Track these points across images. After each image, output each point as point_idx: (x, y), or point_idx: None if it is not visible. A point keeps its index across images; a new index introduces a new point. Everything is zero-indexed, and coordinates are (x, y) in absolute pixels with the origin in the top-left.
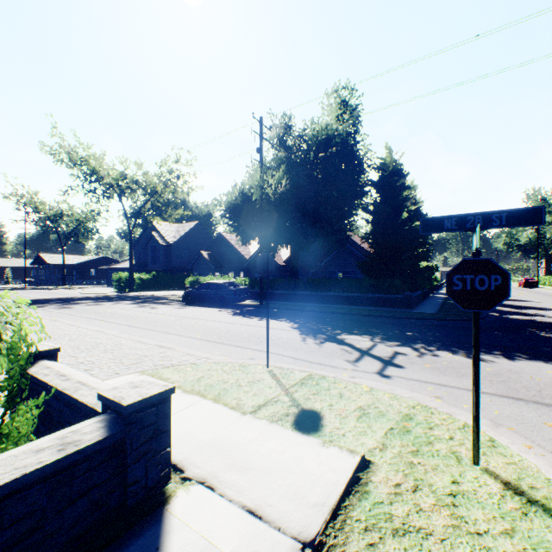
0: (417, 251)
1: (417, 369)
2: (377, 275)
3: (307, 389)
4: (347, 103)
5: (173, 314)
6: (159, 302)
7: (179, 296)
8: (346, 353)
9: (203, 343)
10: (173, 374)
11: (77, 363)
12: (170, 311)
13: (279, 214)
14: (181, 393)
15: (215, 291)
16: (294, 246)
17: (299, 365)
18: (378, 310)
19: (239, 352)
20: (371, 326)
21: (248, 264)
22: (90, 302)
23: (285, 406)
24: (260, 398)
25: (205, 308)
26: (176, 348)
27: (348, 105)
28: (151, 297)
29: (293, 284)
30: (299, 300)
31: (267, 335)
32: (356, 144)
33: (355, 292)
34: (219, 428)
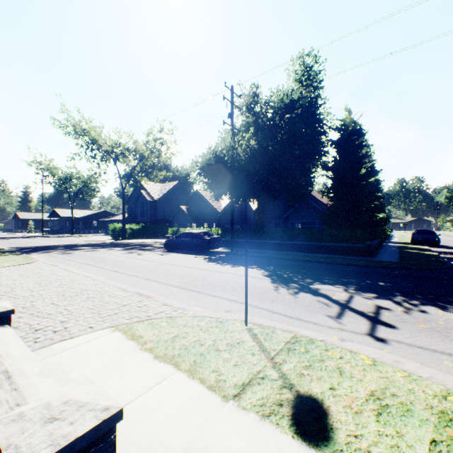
0: (373, 204)
1: (412, 330)
2: (337, 226)
3: (296, 359)
4: (310, 69)
5: (155, 260)
6: (144, 248)
7: (162, 243)
8: (324, 306)
9: (180, 291)
10: (147, 331)
11: (56, 313)
12: (153, 257)
13: (247, 172)
14: (152, 360)
15: (192, 239)
16: (261, 200)
17: (278, 320)
18: (341, 258)
19: (215, 302)
20: (339, 275)
21: (220, 216)
22: (88, 248)
23: (274, 388)
24: (242, 372)
25: (183, 254)
26: (154, 297)
27: (311, 71)
28: (139, 245)
29: (260, 233)
30: (266, 248)
31: (246, 290)
32: (318, 107)
33: (317, 241)
34: (194, 426)
